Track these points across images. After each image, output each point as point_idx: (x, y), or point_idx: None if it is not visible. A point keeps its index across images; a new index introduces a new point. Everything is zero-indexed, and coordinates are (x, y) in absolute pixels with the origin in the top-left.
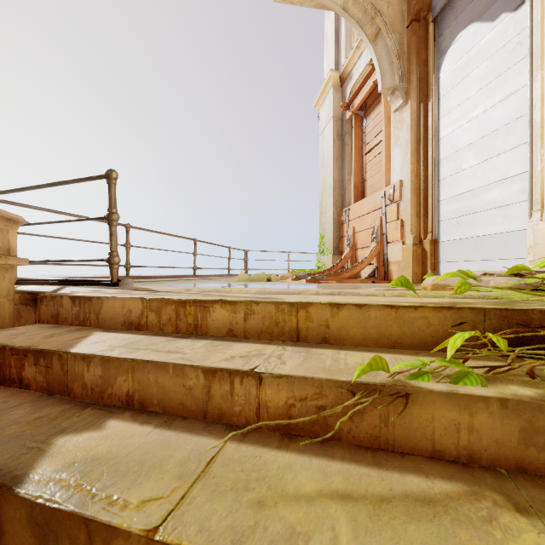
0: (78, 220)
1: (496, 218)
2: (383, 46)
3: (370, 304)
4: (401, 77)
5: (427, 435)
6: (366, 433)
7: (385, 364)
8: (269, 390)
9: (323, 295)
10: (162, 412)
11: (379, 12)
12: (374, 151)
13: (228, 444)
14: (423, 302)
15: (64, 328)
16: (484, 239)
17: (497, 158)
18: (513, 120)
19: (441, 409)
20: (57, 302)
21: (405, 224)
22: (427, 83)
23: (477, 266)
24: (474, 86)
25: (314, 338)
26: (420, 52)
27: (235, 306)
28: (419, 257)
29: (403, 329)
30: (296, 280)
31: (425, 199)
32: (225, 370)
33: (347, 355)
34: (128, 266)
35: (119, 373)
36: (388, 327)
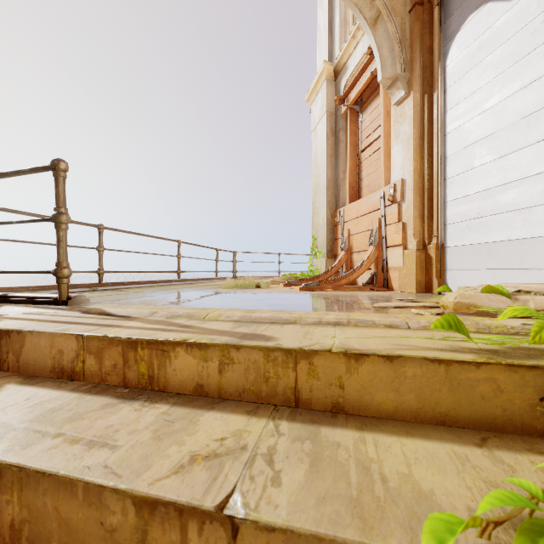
0: (19, 221)
1: (514, 222)
2: (384, 31)
3: (405, 356)
4: (403, 66)
5: None
6: None
7: (477, 522)
8: None
9: (327, 325)
10: None
11: None
12: (371, 148)
13: None
14: (480, 350)
15: None
16: (499, 245)
17: (516, 154)
18: (536, 110)
19: None
20: None
21: (407, 227)
22: (431, 72)
23: (491, 276)
24: (488, 73)
25: (321, 403)
26: (424, 38)
27: (206, 352)
28: (423, 263)
29: (457, 395)
30: (288, 286)
31: (429, 200)
32: (171, 505)
33: (378, 448)
34: (100, 271)
35: None
36: (434, 392)
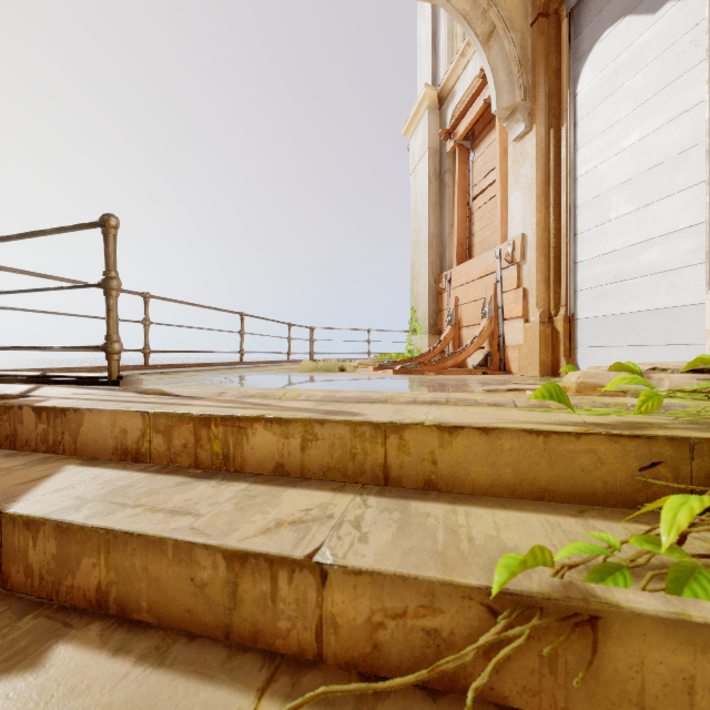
0: (61, 287)
1: (658, 287)
2: (499, 50)
3: (502, 428)
4: (523, 93)
5: (631, 695)
6: (515, 684)
7: (548, 557)
8: (339, 595)
9: (422, 404)
10: (155, 623)
11: (493, 2)
12: (484, 194)
13: (263, 705)
14: (585, 423)
15: (21, 457)
16: (640, 316)
17: (660, 204)
18: (683, 150)
19: (657, 648)
20: (14, 416)
21: (529, 294)
22: (558, 100)
23: (631, 354)
24: (627, 104)
25: (413, 480)
26: (549, 58)
27: (287, 428)
28: (548, 340)
29: (556, 469)
30: (380, 370)
31: (556, 260)
32: (262, 557)
33: (468, 517)
34: (146, 350)
35: (85, 552)
36: (533, 465)
